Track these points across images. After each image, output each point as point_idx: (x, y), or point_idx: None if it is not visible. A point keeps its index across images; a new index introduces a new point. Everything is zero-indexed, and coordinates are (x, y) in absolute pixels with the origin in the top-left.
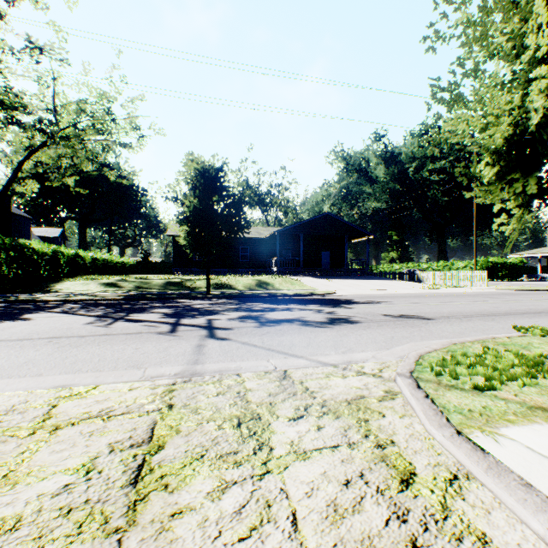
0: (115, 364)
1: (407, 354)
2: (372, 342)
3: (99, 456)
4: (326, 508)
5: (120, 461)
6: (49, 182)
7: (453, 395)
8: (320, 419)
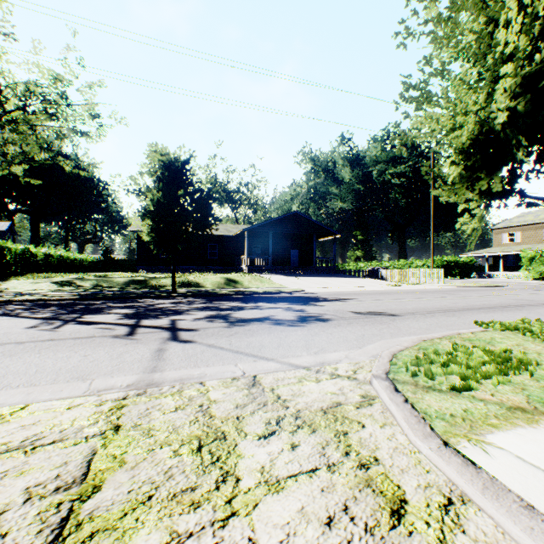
0: (55, 376)
1: (380, 354)
2: (344, 340)
3: (8, 510)
4: None
5: (36, 514)
6: None
7: (432, 397)
8: (294, 434)
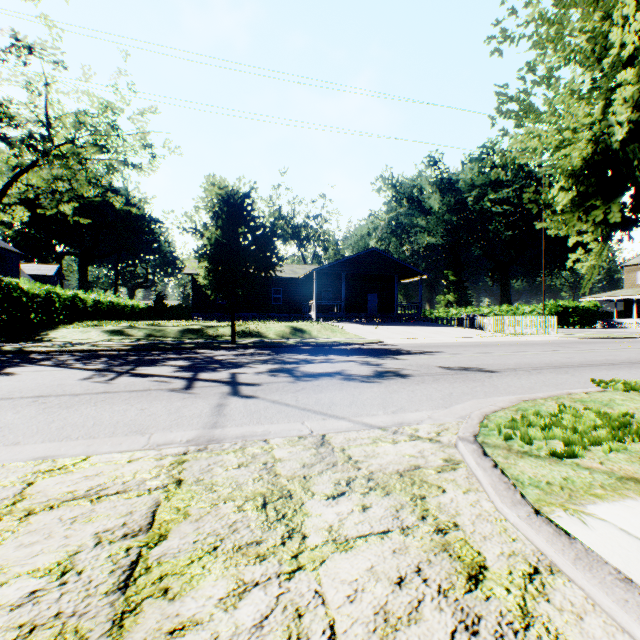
0: (113, 429)
1: (469, 414)
2: (428, 399)
3: (81, 551)
4: (374, 617)
5: (107, 557)
6: (41, 210)
7: (527, 463)
8: (366, 496)
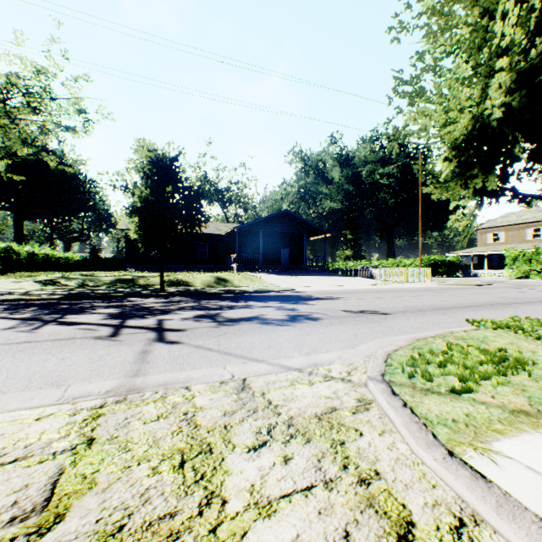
0: (27, 381)
1: (374, 354)
2: (337, 340)
3: None
4: None
5: None
6: None
7: (431, 401)
8: (287, 445)
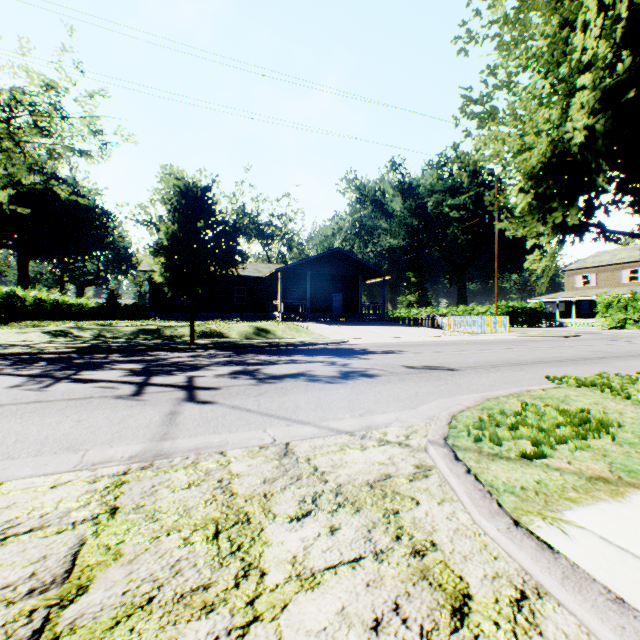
0: (39, 446)
1: (437, 415)
2: (395, 400)
3: None
4: None
5: (0, 627)
6: None
7: (499, 467)
8: (334, 515)
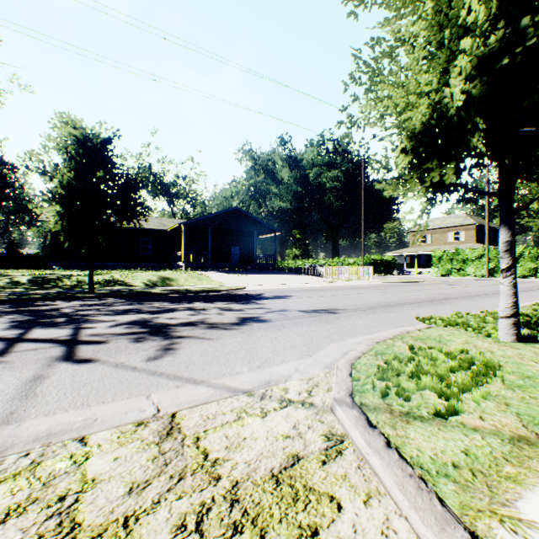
0: None
1: (336, 364)
2: (292, 346)
3: None
4: None
5: None
6: None
7: (418, 433)
8: None
